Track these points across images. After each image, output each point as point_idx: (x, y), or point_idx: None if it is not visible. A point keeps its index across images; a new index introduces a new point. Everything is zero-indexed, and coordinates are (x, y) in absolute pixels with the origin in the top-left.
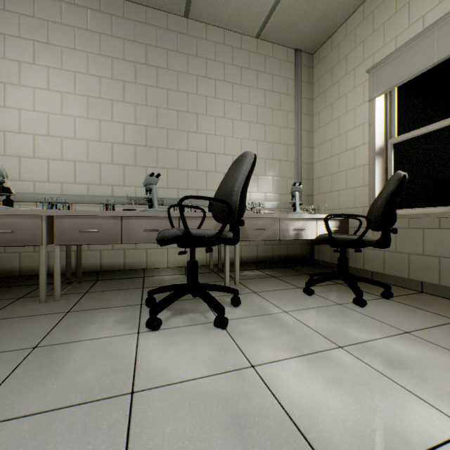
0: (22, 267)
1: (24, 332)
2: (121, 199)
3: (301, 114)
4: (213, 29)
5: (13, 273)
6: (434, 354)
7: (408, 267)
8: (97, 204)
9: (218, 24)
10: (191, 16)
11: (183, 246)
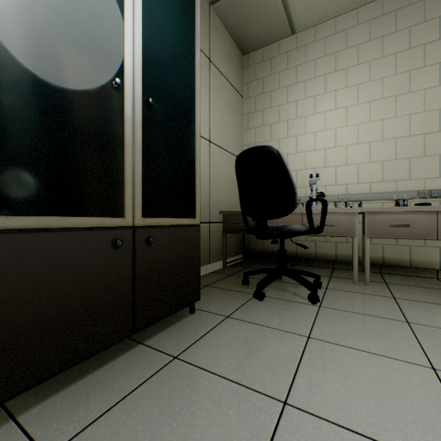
0: (316, 253)
1: (377, 306)
2: (406, 193)
3: None
4: None
5: (310, 256)
6: None
7: None
8: (378, 201)
9: None
10: None
11: None
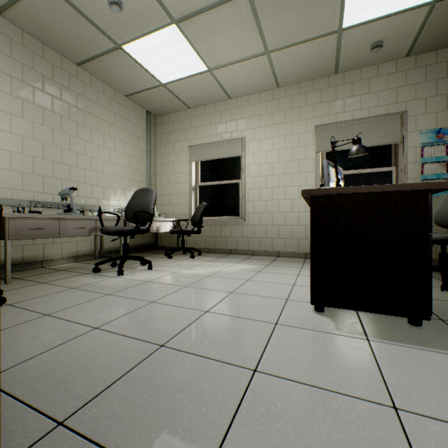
0: None
1: (45, 289)
2: (22, 202)
3: (150, 153)
4: (96, 80)
5: None
6: (217, 263)
7: (205, 243)
8: None
9: (101, 79)
10: (82, 66)
11: (125, 235)
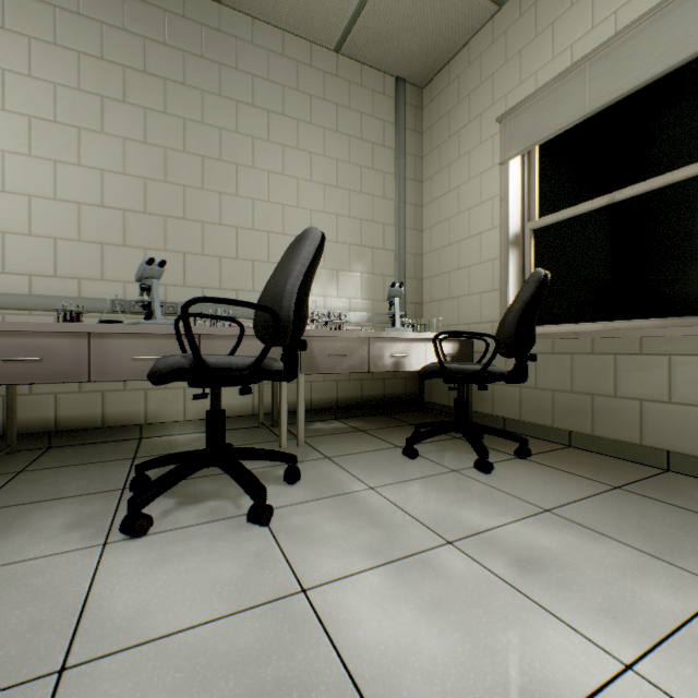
0: None
1: None
2: (96, 303)
3: (406, 179)
4: (265, 27)
5: None
6: (582, 543)
7: (552, 410)
8: (49, 312)
9: (273, 20)
10: (227, 1)
11: (198, 385)
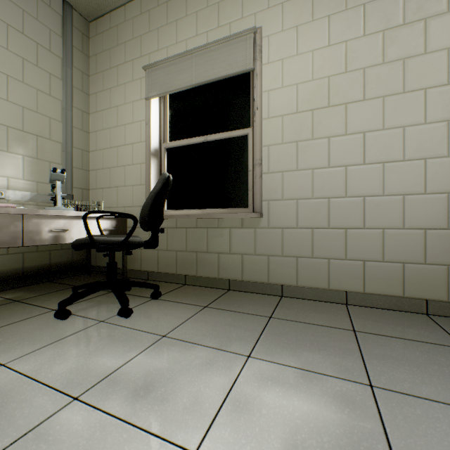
0: None
1: None
2: None
3: (74, 87)
4: None
5: None
6: (182, 355)
7: (176, 263)
8: None
9: None
10: None
11: None
